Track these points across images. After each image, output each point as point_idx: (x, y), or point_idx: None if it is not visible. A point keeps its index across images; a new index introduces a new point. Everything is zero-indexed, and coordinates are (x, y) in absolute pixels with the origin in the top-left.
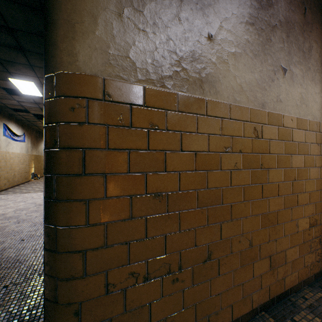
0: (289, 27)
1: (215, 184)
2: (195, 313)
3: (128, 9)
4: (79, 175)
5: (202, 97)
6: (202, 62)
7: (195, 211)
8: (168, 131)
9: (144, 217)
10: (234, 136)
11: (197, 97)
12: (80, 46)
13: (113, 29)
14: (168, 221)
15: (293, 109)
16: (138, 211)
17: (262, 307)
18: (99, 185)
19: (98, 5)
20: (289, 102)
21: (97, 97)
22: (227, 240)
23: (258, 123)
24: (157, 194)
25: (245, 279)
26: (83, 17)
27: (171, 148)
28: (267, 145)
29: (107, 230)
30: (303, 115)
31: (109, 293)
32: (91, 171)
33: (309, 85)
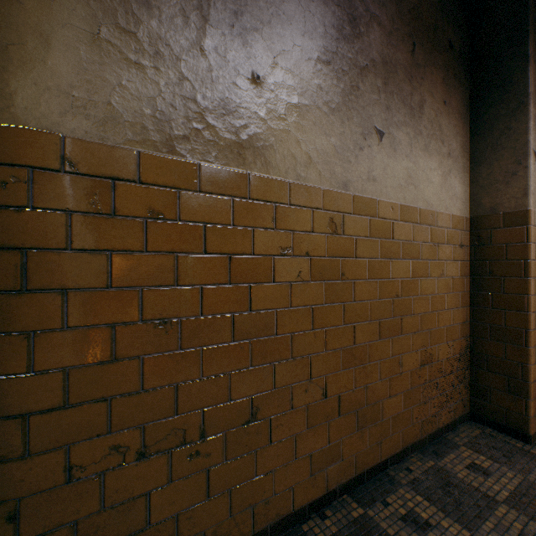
0: (387, 70)
1: (265, 304)
2: (231, 504)
3: (109, 27)
4: (17, 293)
5: (241, 171)
6: (242, 116)
7: (231, 345)
8: (182, 222)
9: (138, 358)
10: (297, 231)
11: (234, 170)
12: (19, 82)
13: (82, 59)
14: (182, 363)
15: (394, 192)
16: (127, 348)
17: (344, 487)
18: (54, 308)
19: (52, 18)
20: (388, 182)
21: (51, 167)
22: (285, 389)
23: (338, 212)
24: (163, 322)
25: (315, 448)
26: (24, 35)
27: (188, 249)
28: (353, 244)
29: (69, 379)
30: (411, 202)
31: (73, 480)
32: (39, 285)
33: (421, 157)
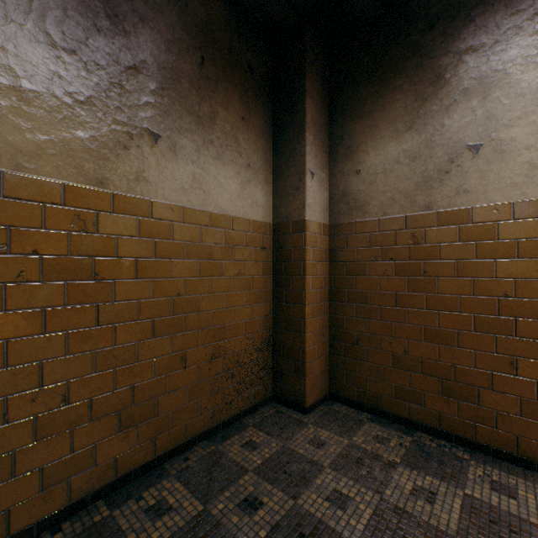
0: (166, 75)
1: None
2: None
3: None
4: None
5: None
6: None
7: None
8: None
9: None
10: (17, 227)
11: None
12: None
13: None
14: None
15: (175, 195)
16: None
17: (99, 493)
18: None
19: None
20: (167, 184)
21: None
22: None
23: (89, 209)
24: None
25: (51, 460)
26: None
27: None
28: (114, 243)
29: None
30: (199, 205)
31: None
32: None
33: (212, 165)
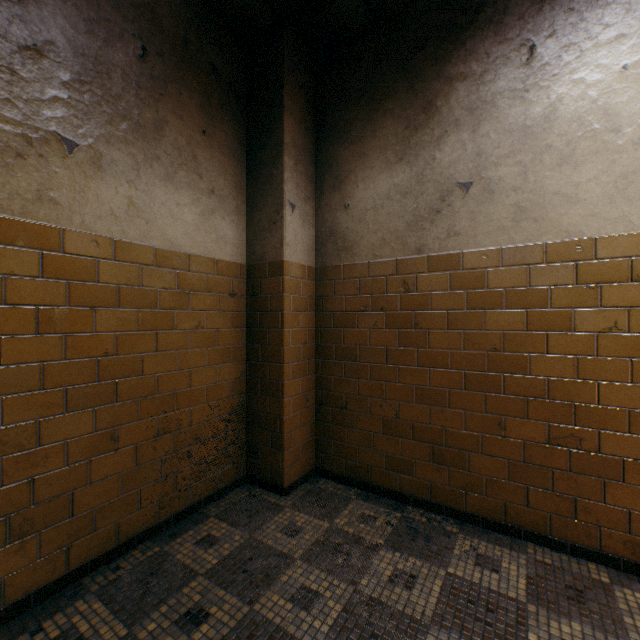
0: (87, 65)
1: None
2: None
3: None
4: None
5: None
6: None
7: None
8: None
9: None
10: None
11: None
12: None
13: None
14: None
15: (102, 224)
16: None
17: None
18: None
19: None
20: (89, 209)
21: None
22: None
23: None
24: None
25: None
26: None
27: None
28: None
29: None
30: (139, 238)
31: None
32: None
33: (159, 187)
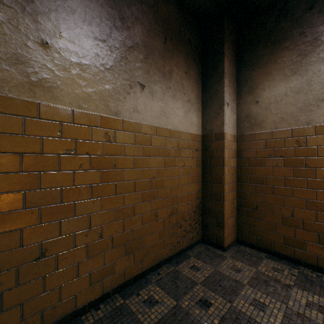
0: (147, 50)
1: (53, 184)
2: (23, 312)
3: None
4: None
5: (32, 101)
6: (33, 66)
7: (23, 211)
8: None
9: None
10: (79, 140)
11: (26, 100)
12: None
13: None
14: None
15: (152, 119)
16: None
17: (116, 289)
18: None
19: None
20: (148, 113)
21: None
22: (69, 235)
23: (111, 129)
24: None
25: (94, 269)
26: None
27: None
28: (123, 148)
29: None
30: (164, 125)
31: None
32: None
33: (170, 101)
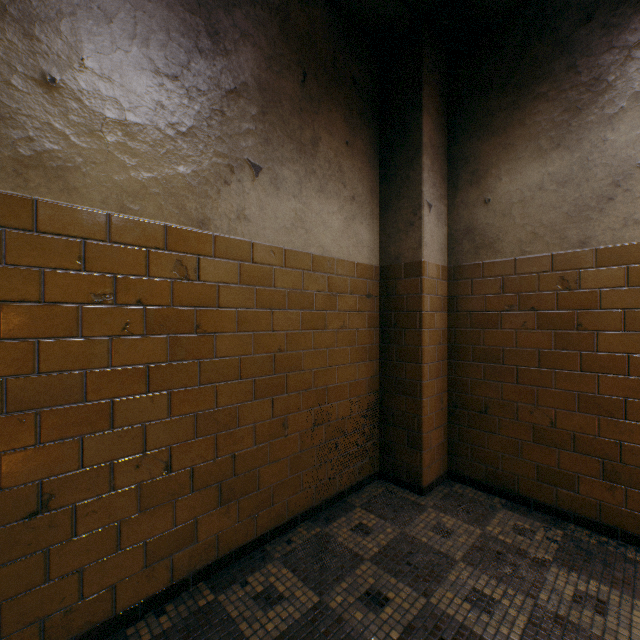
0: (267, 98)
1: (65, 364)
2: (1, 623)
3: None
4: None
5: (22, 195)
6: (23, 126)
7: (1, 419)
8: None
9: None
10: (122, 275)
11: (8, 193)
12: None
13: None
14: None
15: (277, 235)
16: None
17: (200, 574)
18: None
19: None
20: (268, 223)
21: None
22: (101, 467)
23: (191, 254)
24: None
25: (154, 533)
26: None
27: None
28: (215, 292)
29: None
30: (301, 247)
31: None
32: None
33: (315, 199)
